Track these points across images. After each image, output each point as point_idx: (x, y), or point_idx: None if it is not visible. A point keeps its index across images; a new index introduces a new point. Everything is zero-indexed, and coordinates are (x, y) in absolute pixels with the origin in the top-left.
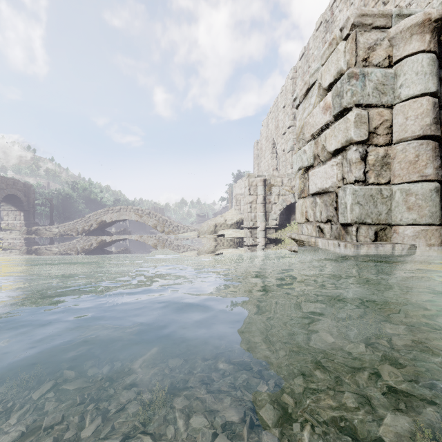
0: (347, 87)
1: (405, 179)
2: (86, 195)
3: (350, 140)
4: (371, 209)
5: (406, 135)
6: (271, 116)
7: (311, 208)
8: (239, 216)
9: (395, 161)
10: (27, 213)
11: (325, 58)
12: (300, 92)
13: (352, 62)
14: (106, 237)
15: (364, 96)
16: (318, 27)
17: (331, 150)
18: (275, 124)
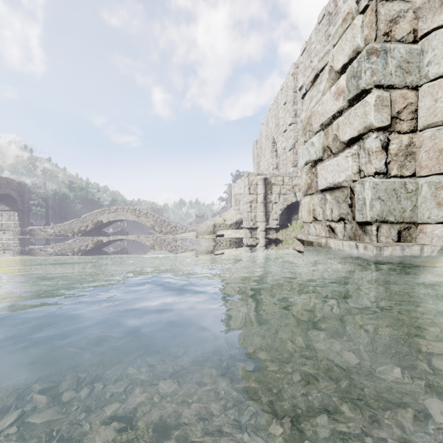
0: (366, 65)
1: (434, 171)
2: (83, 195)
3: (370, 126)
4: (394, 205)
5: (435, 119)
6: (271, 114)
7: (319, 205)
8: (238, 216)
9: (422, 150)
10: (22, 213)
11: (338, 37)
12: (307, 79)
13: (372, 37)
14: (102, 237)
15: (386, 75)
16: (321, 21)
17: (345, 140)
18: (276, 122)
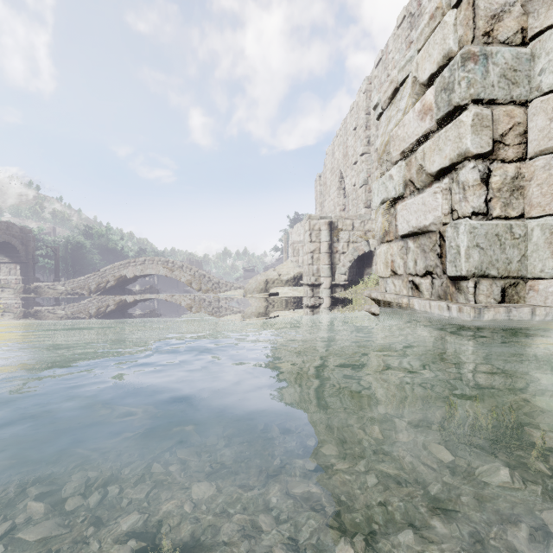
0: (461, 74)
1: (548, 210)
2: (103, 243)
3: (465, 153)
4: (497, 255)
5: (550, 143)
6: (337, 142)
7: (399, 256)
8: (297, 270)
9: (532, 184)
10: (26, 265)
11: (423, 39)
12: (384, 95)
13: (468, 37)
14: (126, 296)
15: (486, 87)
16: (400, 24)
17: (432, 171)
18: (344, 152)
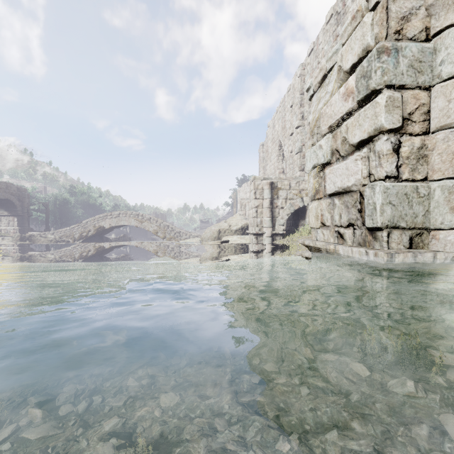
0: (377, 64)
1: (447, 174)
2: (84, 199)
3: (380, 128)
4: (406, 210)
5: (449, 120)
6: (277, 116)
7: (327, 210)
8: (244, 221)
9: (434, 153)
10: (22, 218)
11: (347, 35)
12: (315, 80)
13: (382, 35)
14: (104, 243)
15: (397, 75)
16: (329, 20)
17: (354, 142)
18: (282, 125)
